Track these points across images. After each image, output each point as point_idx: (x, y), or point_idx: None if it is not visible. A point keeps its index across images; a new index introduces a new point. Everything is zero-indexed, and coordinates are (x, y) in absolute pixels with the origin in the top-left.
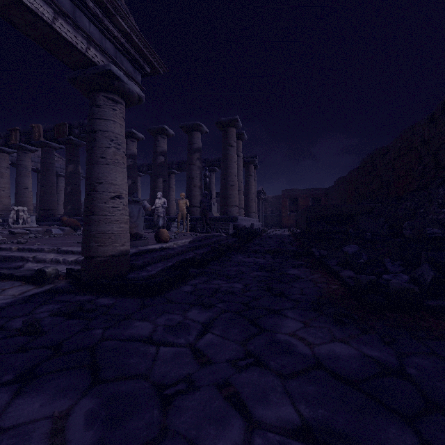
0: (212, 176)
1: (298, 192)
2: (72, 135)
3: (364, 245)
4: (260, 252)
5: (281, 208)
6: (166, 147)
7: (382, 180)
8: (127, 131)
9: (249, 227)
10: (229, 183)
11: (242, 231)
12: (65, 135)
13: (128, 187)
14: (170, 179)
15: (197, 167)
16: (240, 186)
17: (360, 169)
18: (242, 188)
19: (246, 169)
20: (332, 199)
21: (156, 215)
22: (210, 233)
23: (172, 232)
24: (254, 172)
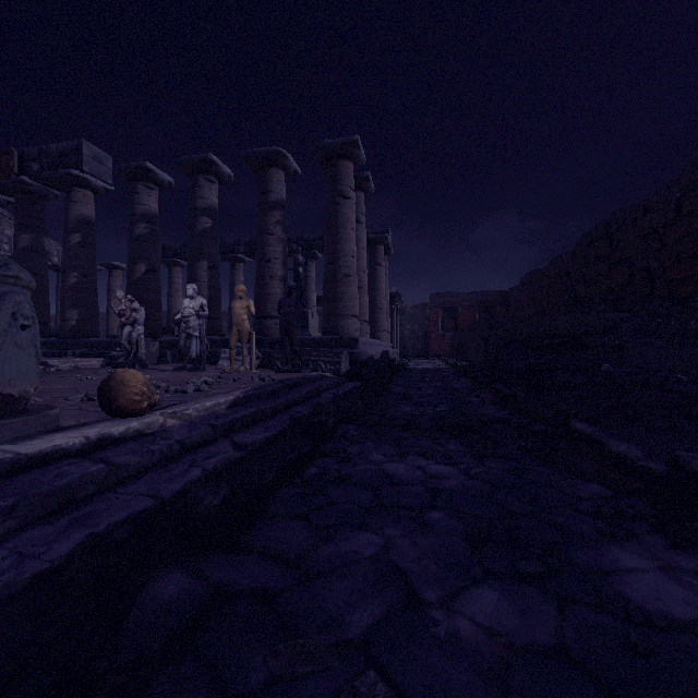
0: (310, 266)
1: (458, 298)
2: (26, 175)
3: (695, 409)
4: (424, 429)
5: (430, 325)
6: (216, 199)
7: (634, 268)
8: (136, 165)
9: (379, 357)
10: (341, 271)
11: (367, 366)
12: (11, 173)
13: (140, 278)
14: (235, 271)
15: (278, 238)
16: (361, 280)
17: (579, 252)
18: (365, 284)
19: (371, 253)
20: (517, 310)
21: (184, 334)
22: (299, 372)
23: (220, 370)
24: (384, 259)
